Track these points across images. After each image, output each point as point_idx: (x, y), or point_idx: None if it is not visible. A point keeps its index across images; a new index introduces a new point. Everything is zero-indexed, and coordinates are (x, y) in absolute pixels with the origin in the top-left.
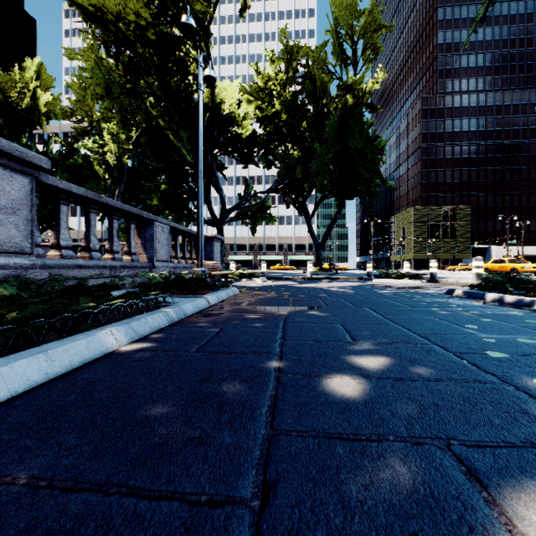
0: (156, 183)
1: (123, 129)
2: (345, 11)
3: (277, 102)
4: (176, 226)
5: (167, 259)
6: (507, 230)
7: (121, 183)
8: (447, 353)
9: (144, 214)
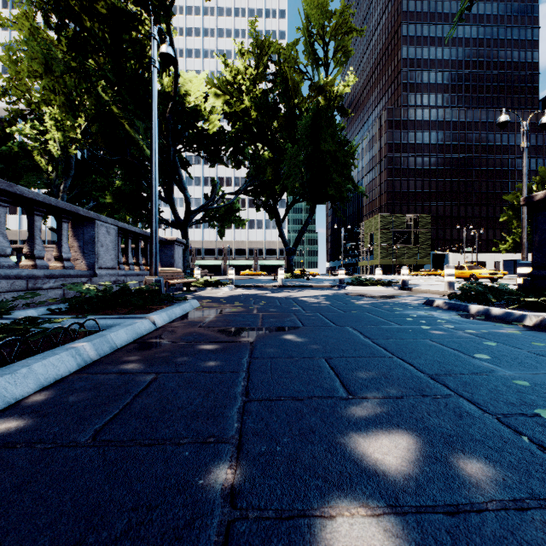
0: (110, 179)
1: (67, 113)
2: (317, 10)
3: (247, 98)
4: (126, 227)
5: (113, 265)
6: (464, 238)
7: (68, 177)
8: (488, 418)
9: (80, 211)
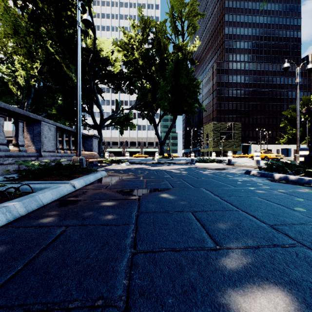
0: (55, 100)
1: (28, 59)
2: (177, 2)
3: (136, 53)
4: (62, 126)
5: (53, 150)
6: (260, 136)
7: (29, 98)
8: None
9: (31, 115)
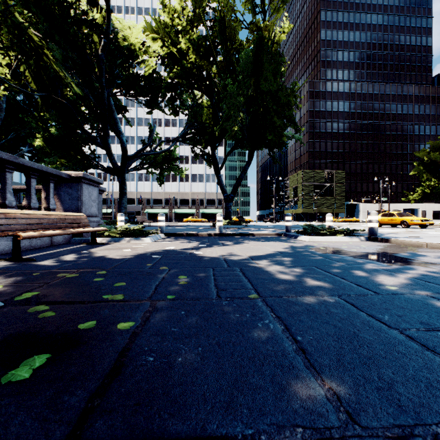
0: (49, 126)
1: None
2: None
3: (184, 39)
4: None
5: None
6: (380, 189)
7: None
8: None
9: None
